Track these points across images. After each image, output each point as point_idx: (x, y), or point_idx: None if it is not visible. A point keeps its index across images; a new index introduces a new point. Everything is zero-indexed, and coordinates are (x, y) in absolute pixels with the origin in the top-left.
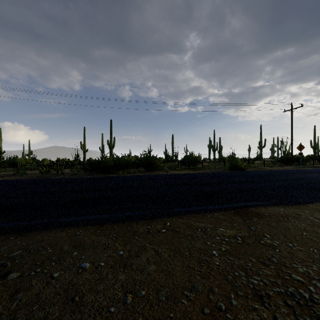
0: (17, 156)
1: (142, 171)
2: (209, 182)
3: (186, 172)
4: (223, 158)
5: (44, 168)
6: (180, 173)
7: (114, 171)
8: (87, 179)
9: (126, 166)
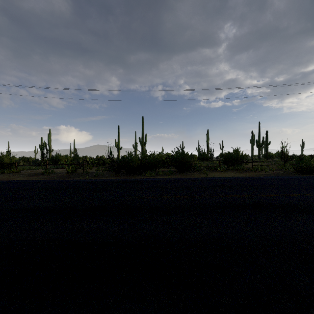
0: (59, 154)
1: (174, 173)
2: (294, 201)
3: (232, 174)
4: (271, 156)
5: (70, 167)
6: (224, 176)
7: (141, 172)
8: (106, 183)
9: (155, 166)
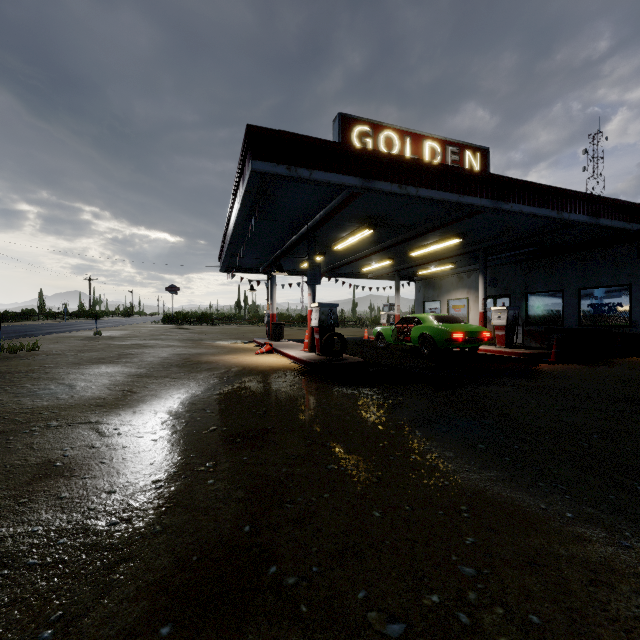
0: None
1: None
2: None
3: None
4: None
5: None
6: None
7: None
8: None
9: None
